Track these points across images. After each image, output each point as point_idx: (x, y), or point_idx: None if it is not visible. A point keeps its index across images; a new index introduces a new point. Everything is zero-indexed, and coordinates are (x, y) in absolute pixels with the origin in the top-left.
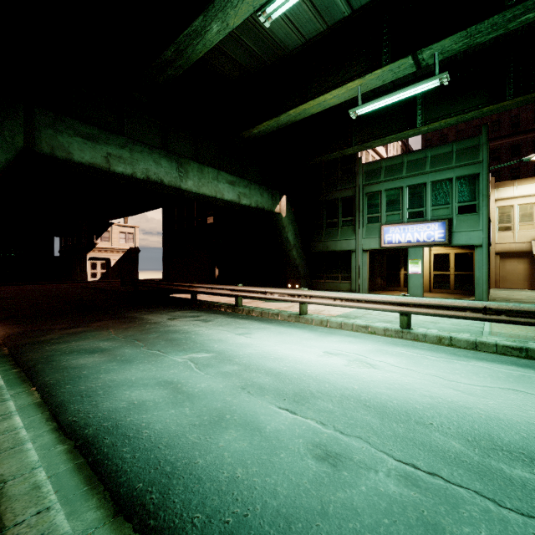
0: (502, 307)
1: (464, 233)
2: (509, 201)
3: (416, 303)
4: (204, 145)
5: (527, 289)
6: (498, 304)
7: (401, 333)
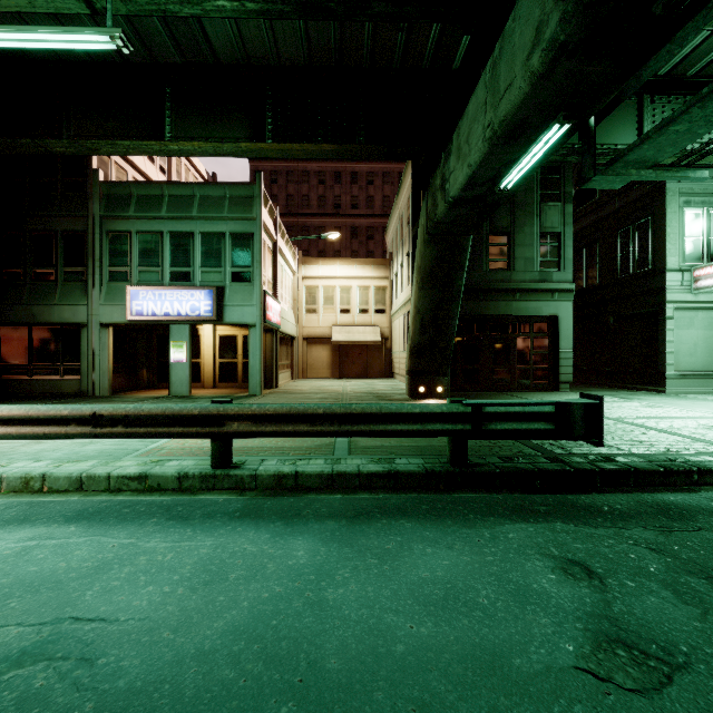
0: (118, 412)
1: (237, 308)
2: (315, 281)
3: None
4: None
5: (329, 378)
6: (115, 408)
7: None
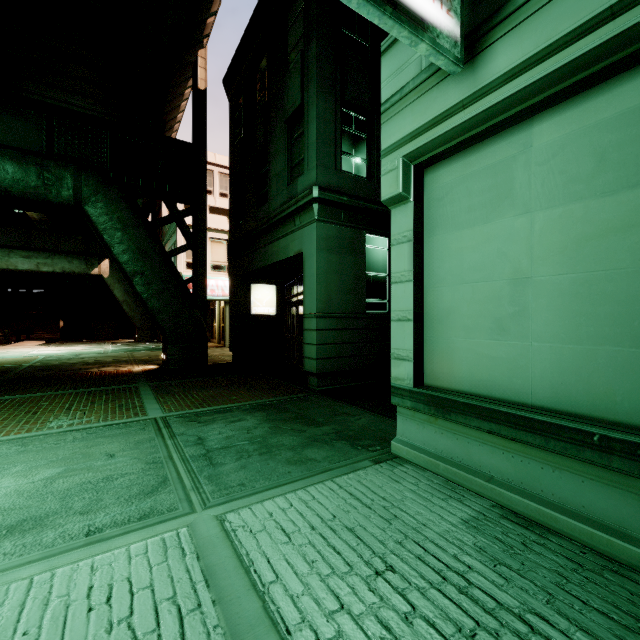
0: None
1: None
2: None
3: None
4: (7, 232)
5: None
6: None
7: None
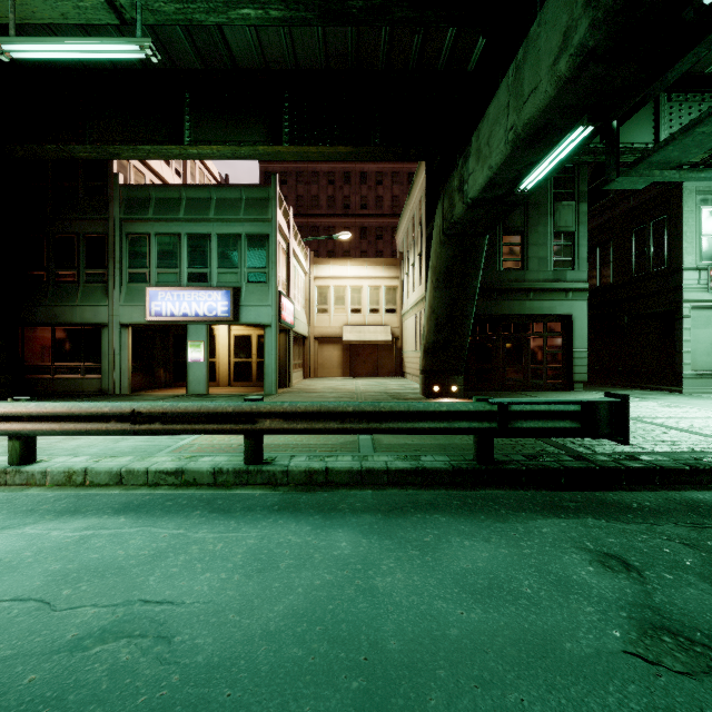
0: (155, 409)
1: (253, 308)
2: (326, 281)
3: (33, 414)
4: None
5: (340, 377)
6: (152, 405)
7: (5, 474)
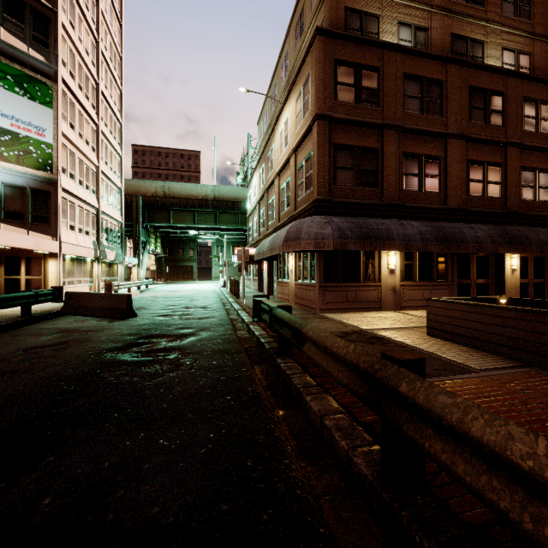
0: None
1: None
2: None
3: None
4: None
5: None
6: None
7: None
